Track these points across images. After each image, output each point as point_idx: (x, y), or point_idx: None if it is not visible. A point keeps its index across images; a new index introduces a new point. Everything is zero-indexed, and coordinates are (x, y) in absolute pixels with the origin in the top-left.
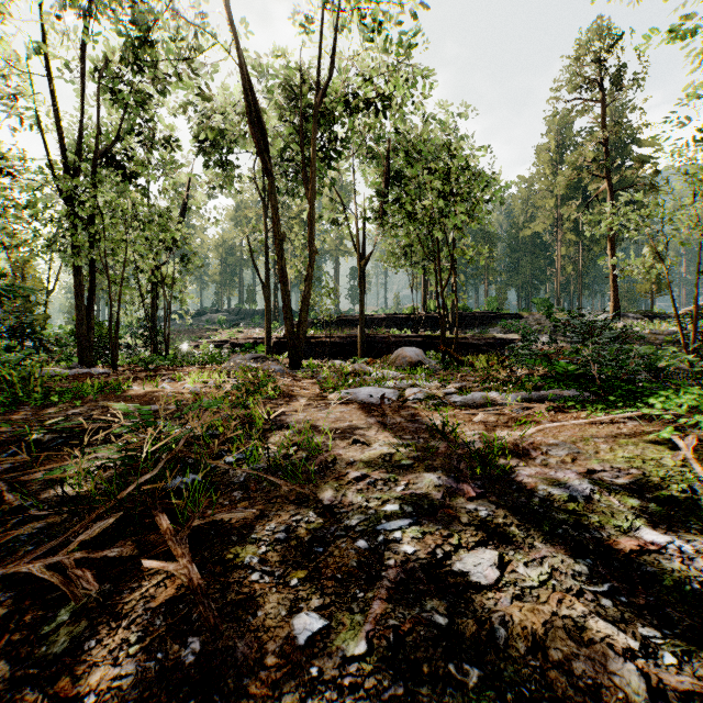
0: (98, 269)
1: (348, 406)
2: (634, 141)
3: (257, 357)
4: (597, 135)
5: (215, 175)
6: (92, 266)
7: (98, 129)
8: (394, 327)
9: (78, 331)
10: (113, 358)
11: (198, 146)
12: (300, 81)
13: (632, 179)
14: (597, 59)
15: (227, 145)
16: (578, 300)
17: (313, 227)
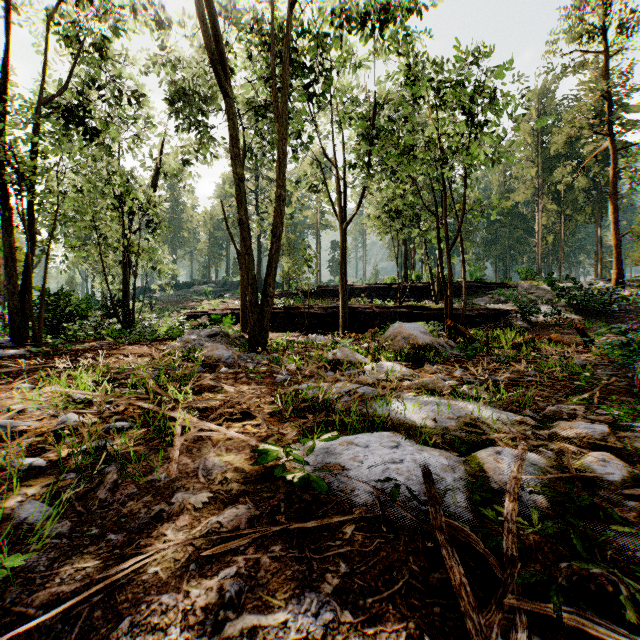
0: (39, 231)
1: (325, 565)
2: (621, 106)
3: (215, 334)
4: (599, 88)
5: (191, 140)
6: (5, 220)
7: (43, 72)
8: (376, 298)
9: (9, 302)
10: (35, 336)
11: (172, 109)
12: (272, 9)
13: (619, 145)
14: (598, 7)
15: (198, 101)
16: (559, 270)
17: (283, 168)
